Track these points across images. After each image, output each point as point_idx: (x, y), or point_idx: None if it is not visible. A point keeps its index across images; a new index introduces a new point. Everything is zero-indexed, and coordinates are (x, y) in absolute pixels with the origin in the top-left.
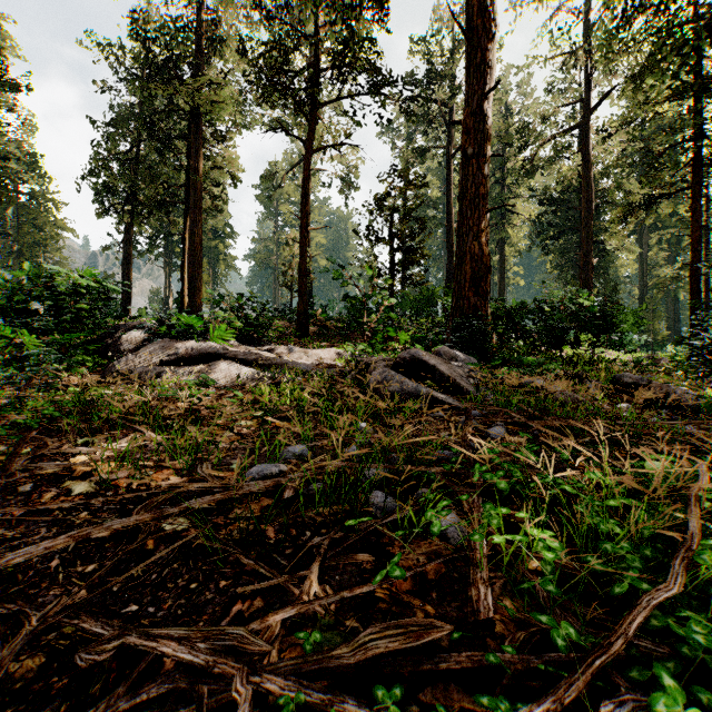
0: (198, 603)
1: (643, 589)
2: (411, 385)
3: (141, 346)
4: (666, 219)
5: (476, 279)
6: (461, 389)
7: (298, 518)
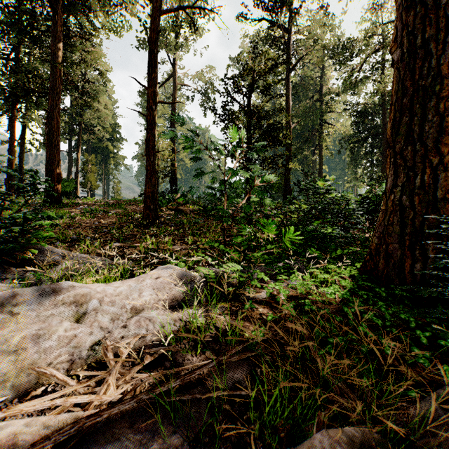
0: None
1: None
2: None
3: None
4: None
5: None
6: None
7: None
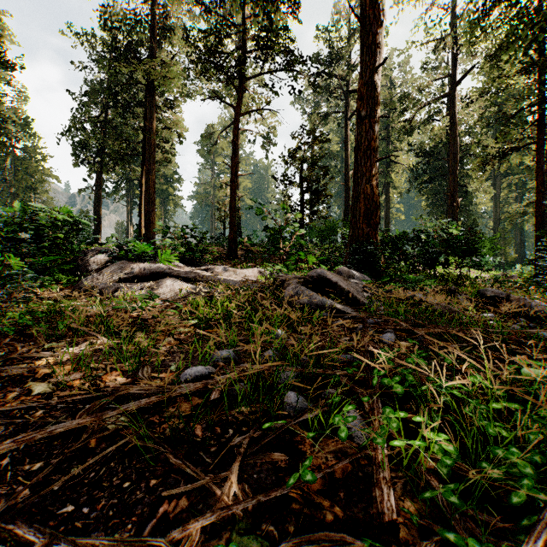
0: (129, 503)
1: (540, 500)
2: (317, 298)
3: (105, 266)
4: (515, 168)
5: (368, 214)
6: (357, 301)
7: (223, 417)
